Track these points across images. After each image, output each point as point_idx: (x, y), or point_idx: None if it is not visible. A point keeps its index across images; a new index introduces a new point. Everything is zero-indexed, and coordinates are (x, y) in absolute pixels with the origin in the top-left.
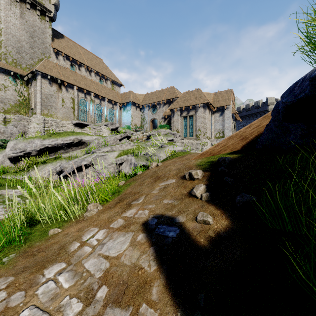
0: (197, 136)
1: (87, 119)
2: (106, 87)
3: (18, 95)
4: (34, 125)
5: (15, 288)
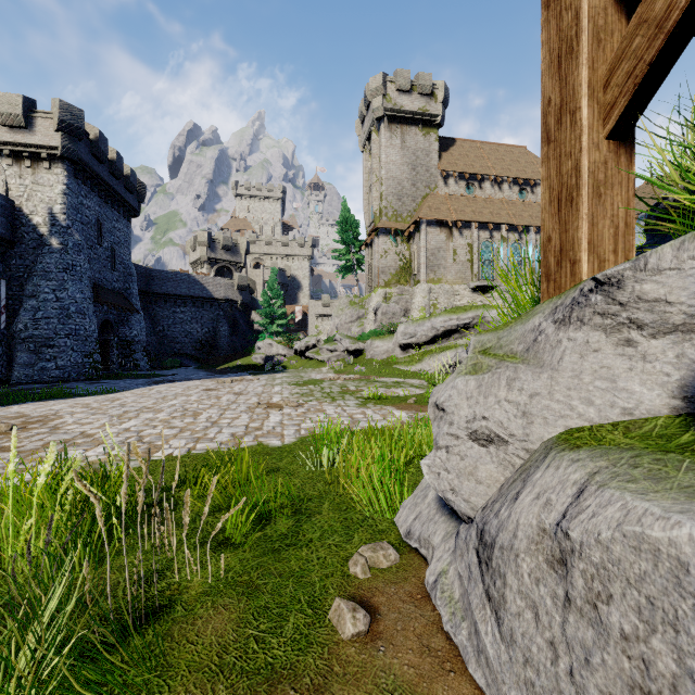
0: None
1: (493, 276)
2: (533, 203)
3: (398, 258)
4: (418, 299)
5: None
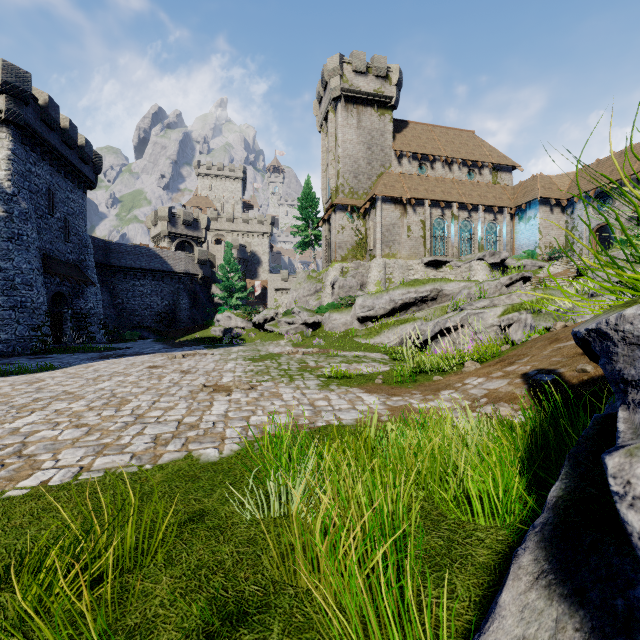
0: None
1: (445, 252)
2: (481, 183)
3: (354, 234)
4: (374, 273)
5: (425, 394)
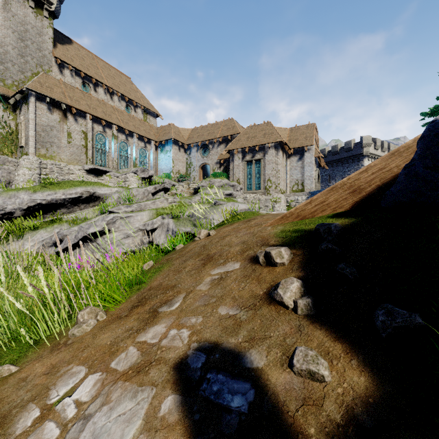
0: (267, 188)
1: (106, 164)
2: (136, 118)
3: None
4: (24, 171)
5: None
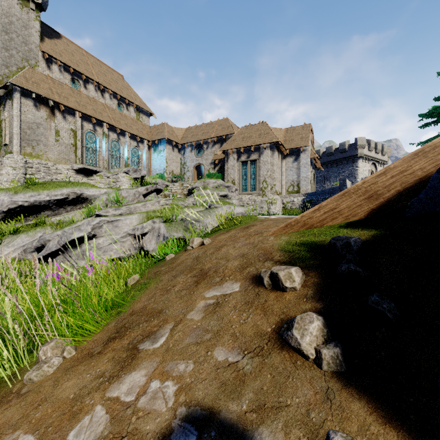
0: (262, 189)
1: (97, 163)
2: (128, 116)
3: None
4: (8, 171)
5: None
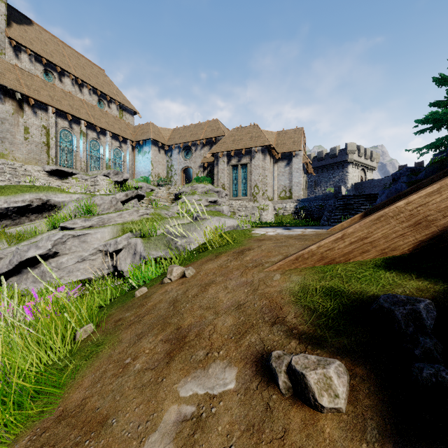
0: (253, 195)
1: (73, 164)
2: (110, 114)
3: None
4: None
5: None
